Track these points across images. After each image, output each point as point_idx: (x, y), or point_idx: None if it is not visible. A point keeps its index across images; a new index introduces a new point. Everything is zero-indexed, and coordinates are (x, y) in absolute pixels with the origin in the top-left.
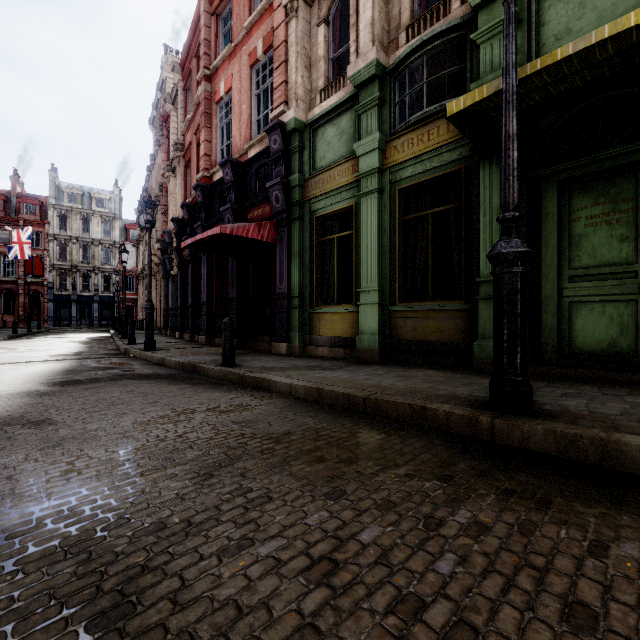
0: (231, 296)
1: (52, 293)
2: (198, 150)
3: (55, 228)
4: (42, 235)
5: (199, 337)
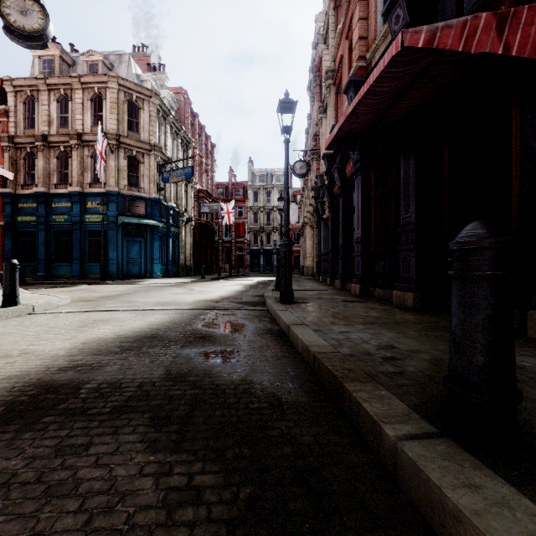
0: (403, 221)
1: (249, 248)
2: (350, 55)
3: (251, 202)
4: (244, 208)
5: (351, 285)
